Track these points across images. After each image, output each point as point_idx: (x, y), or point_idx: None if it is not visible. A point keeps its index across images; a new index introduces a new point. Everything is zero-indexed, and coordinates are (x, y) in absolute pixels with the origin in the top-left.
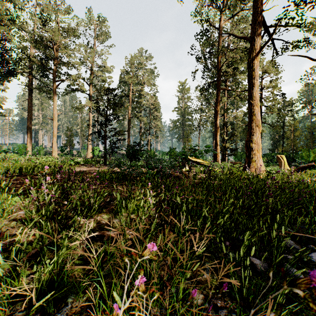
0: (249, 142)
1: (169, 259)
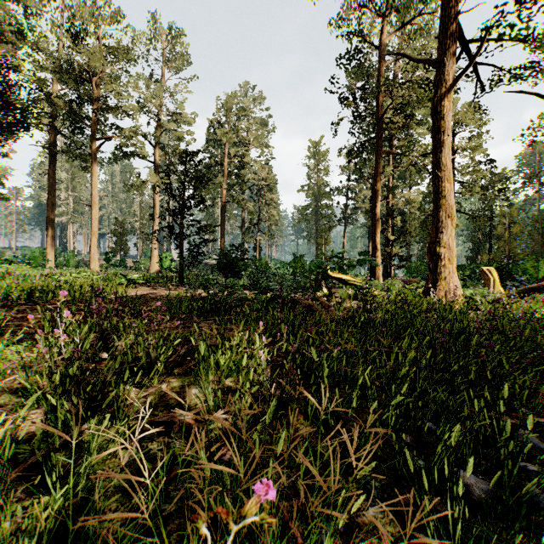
0: (434, 245)
1: (301, 489)
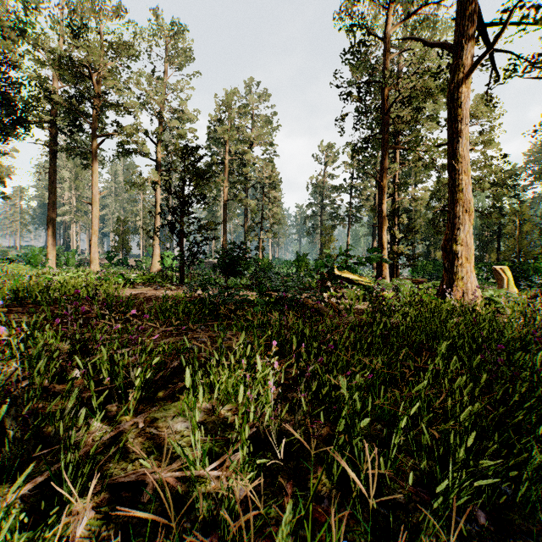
0: (450, 242)
1: None
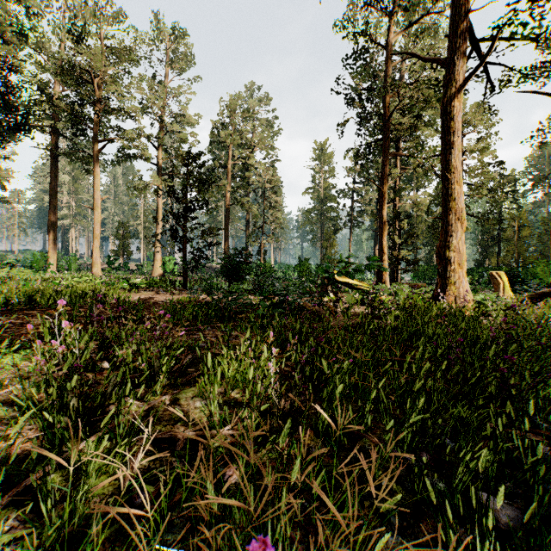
0: (443, 249)
1: (318, 525)
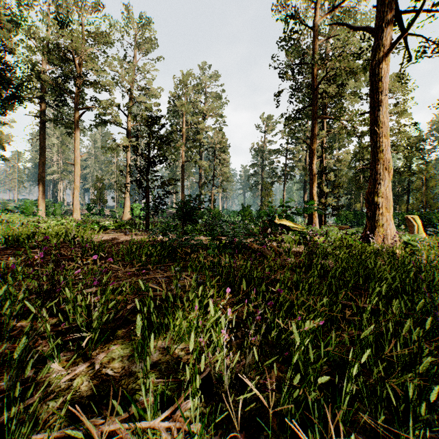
0: (372, 195)
1: None
